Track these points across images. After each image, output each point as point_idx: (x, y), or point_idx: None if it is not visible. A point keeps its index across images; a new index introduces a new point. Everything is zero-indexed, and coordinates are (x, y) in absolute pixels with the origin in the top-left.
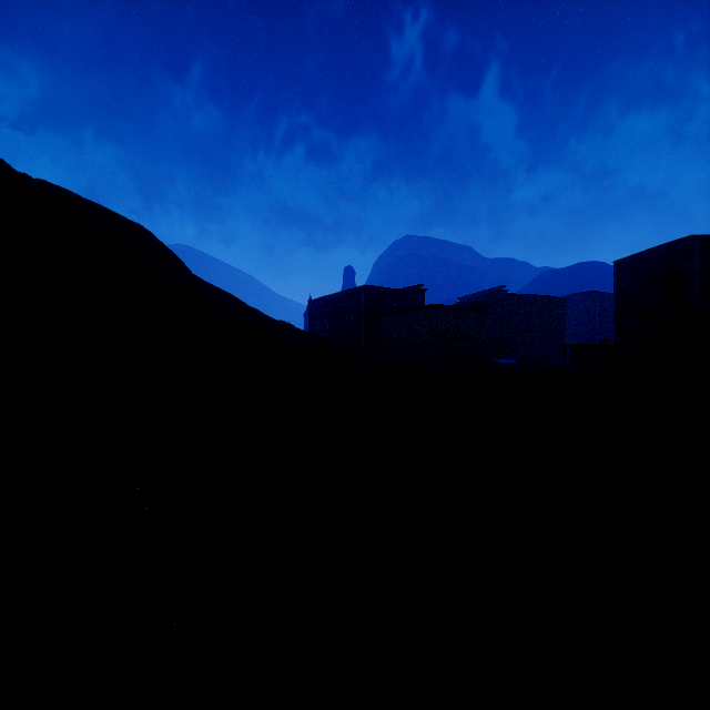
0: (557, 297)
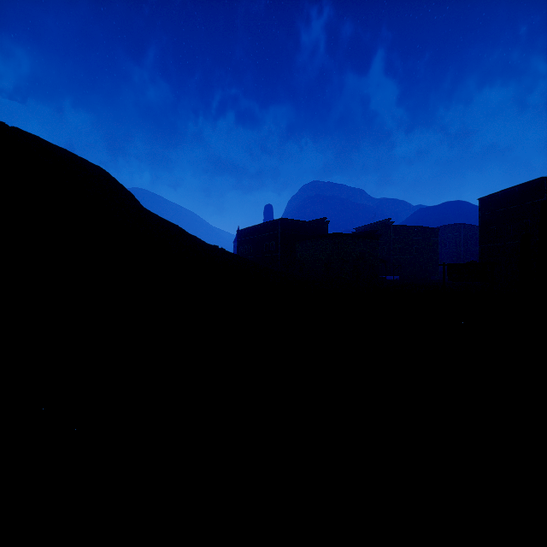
0: (432, 228)
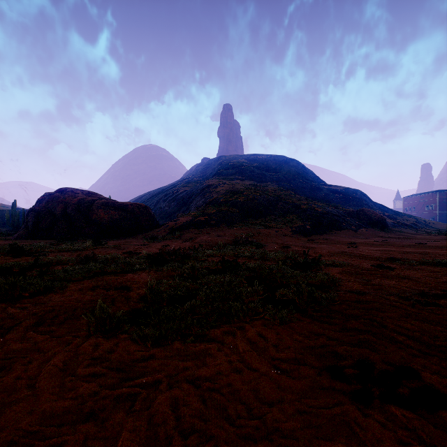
0: None
